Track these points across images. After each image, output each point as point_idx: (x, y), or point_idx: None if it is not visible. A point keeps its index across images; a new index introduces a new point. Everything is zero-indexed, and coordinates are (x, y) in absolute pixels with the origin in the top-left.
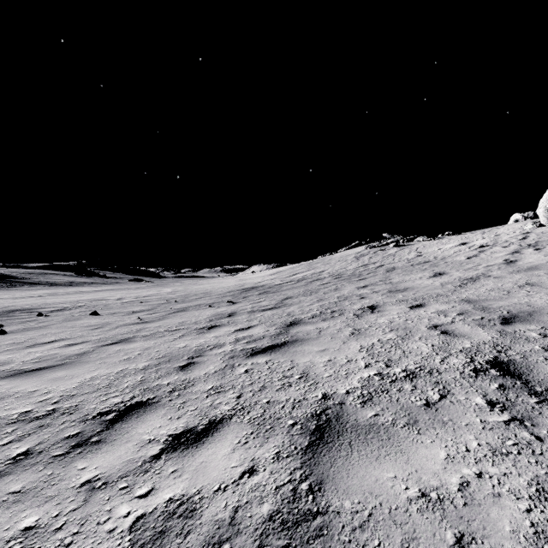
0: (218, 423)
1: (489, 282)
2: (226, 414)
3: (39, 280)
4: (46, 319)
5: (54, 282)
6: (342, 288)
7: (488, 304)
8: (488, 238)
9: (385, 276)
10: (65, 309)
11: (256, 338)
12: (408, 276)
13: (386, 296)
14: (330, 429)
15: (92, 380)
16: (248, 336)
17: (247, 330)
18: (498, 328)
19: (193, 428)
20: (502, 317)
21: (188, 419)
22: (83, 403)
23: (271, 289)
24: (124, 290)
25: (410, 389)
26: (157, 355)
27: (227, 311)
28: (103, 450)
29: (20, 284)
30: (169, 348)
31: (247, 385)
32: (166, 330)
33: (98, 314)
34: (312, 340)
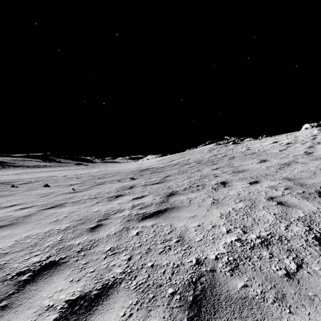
0: (109, 288)
1: (299, 166)
2: (117, 278)
3: (20, 164)
4: (15, 189)
5: (29, 165)
6: (202, 170)
7: (303, 181)
8: (290, 138)
9: (229, 162)
10: (30, 182)
11: (146, 205)
12: (243, 162)
13: (232, 175)
14: (205, 302)
15: (25, 239)
16: (141, 203)
17: (140, 198)
18: (319, 200)
19: (88, 293)
20: (317, 191)
21: (86, 282)
22: (10, 262)
23: (158, 170)
24: (69, 170)
25: (268, 256)
26: (77, 218)
27: (129, 184)
28: (4, 319)
29: (8, 166)
30: (86, 212)
31: (137, 247)
32: (88, 198)
33: (49, 186)
34: (185, 207)
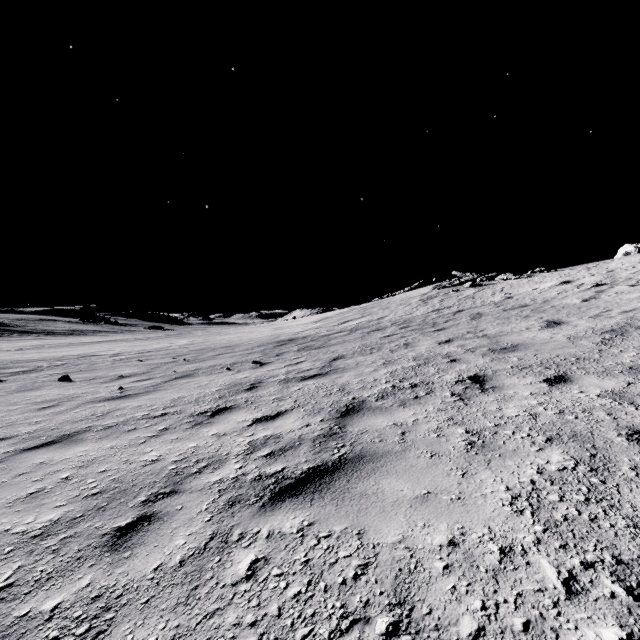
0: None
1: None
2: None
3: (34, 328)
4: None
5: (51, 331)
6: (415, 344)
7: None
8: (599, 275)
9: (473, 326)
10: (35, 370)
11: (286, 445)
12: (507, 326)
13: (491, 359)
14: None
15: None
16: (273, 436)
17: (273, 420)
18: None
19: None
20: None
21: None
22: None
23: (315, 343)
24: (129, 342)
25: None
26: (92, 486)
27: (249, 378)
28: None
29: (9, 333)
30: (126, 463)
31: None
32: (145, 416)
33: (71, 380)
34: (392, 458)
